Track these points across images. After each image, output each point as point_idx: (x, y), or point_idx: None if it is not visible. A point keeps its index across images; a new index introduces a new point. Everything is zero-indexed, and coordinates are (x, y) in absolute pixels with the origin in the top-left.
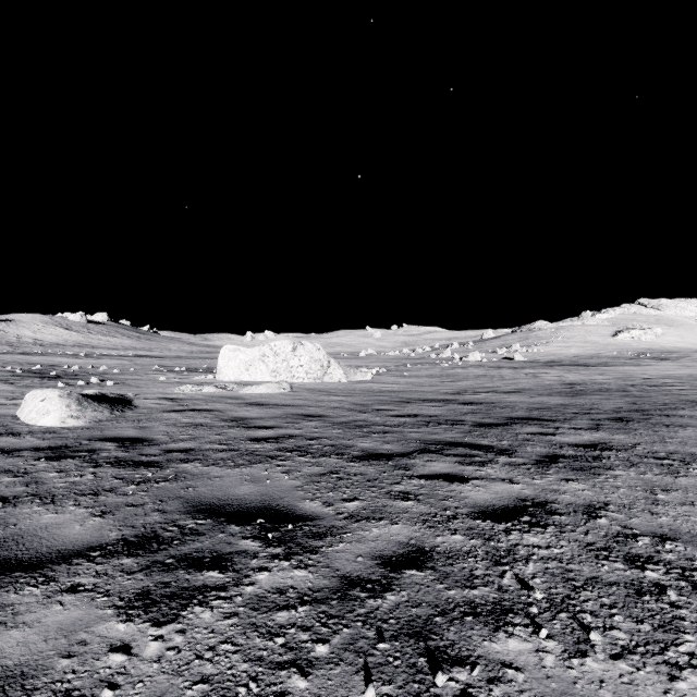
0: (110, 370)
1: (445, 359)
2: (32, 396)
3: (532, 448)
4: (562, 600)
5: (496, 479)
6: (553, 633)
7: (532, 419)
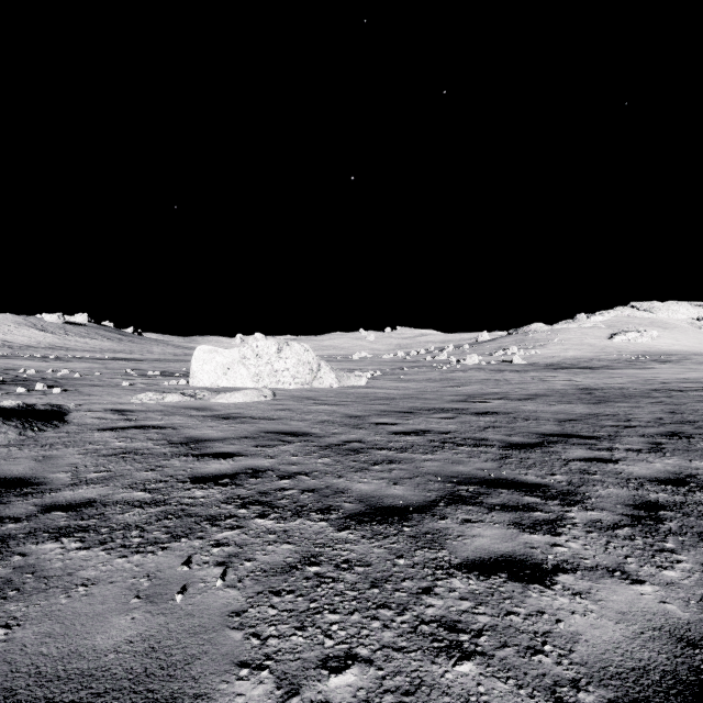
0: (71, 375)
1: (442, 362)
2: None
3: (603, 488)
4: None
5: (597, 571)
6: None
7: (570, 436)
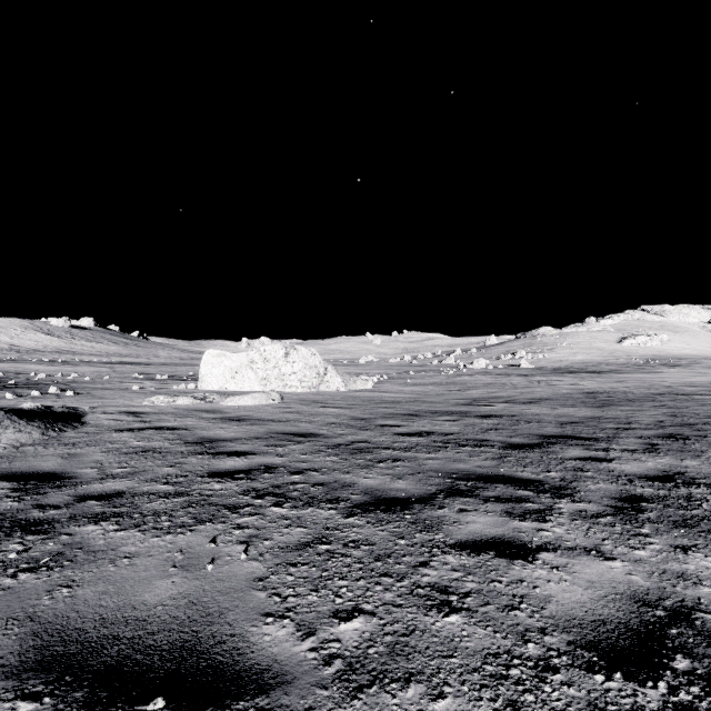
0: (81, 378)
1: (449, 366)
2: None
3: (593, 483)
4: None
5: (576, 550)
6: None
7: (569, 438)
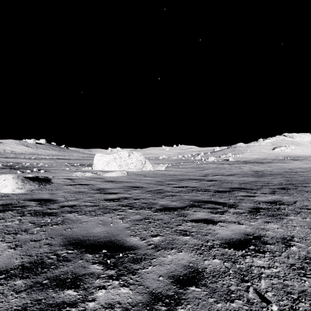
0: (44, 165)
1: (198, 160)
2: (0, 178)
3: (245, 203)
4: None
5: (231, 222)
6: None
7: (241, 188)
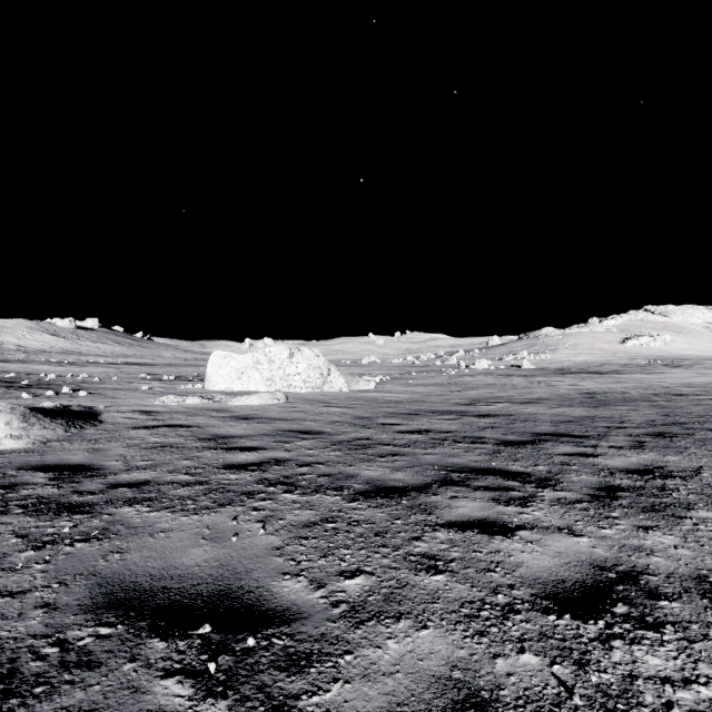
0: (90, 379)
1: (451, 367)
2: None
3: (577, 475)
4: None
5: (550, 529)
6: None
7: (561, 435)
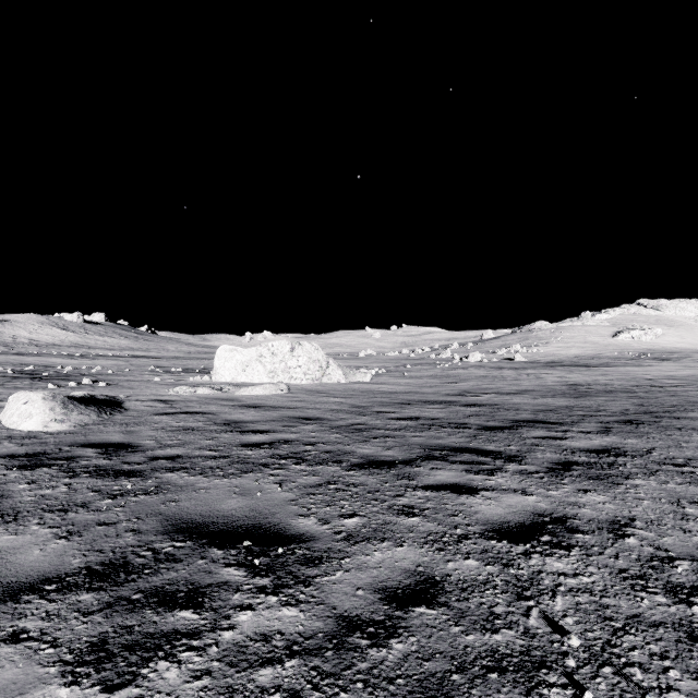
0: (104, 371)
1: (445, 360)
2: (15, 399)
3: (542, 453)
4: (602, 648)
5: (507, 490)
6: (599, 697)
7: (538, 422)
